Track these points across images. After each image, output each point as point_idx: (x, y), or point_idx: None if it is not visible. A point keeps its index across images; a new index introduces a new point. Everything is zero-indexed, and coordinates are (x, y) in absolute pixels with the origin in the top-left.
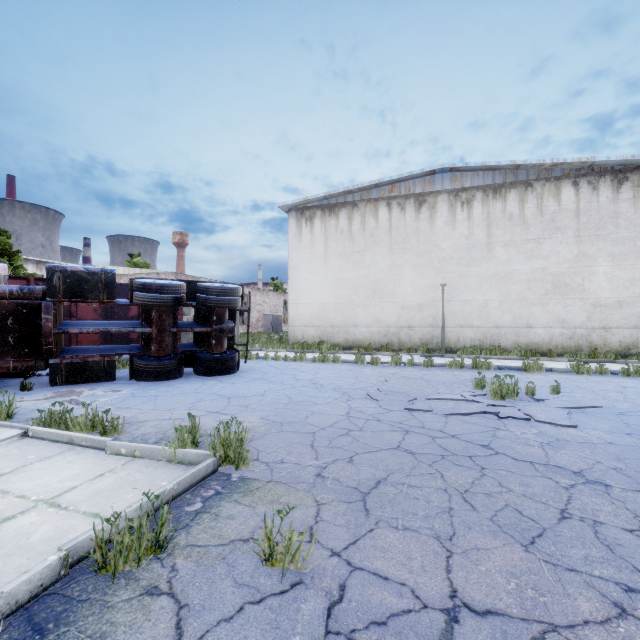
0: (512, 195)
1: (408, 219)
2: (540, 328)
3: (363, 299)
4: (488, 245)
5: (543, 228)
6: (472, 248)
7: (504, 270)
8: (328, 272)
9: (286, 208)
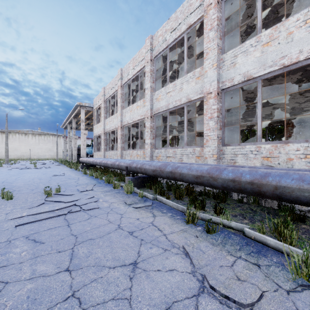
0: (43, 136)
1: (23, 137)
2: (47, 156)
3: (12, 151)
4: (39, 143)
5: (48, 141)
6: (36, 143)
7: (41, 147)
8: (3, 145)
9: None
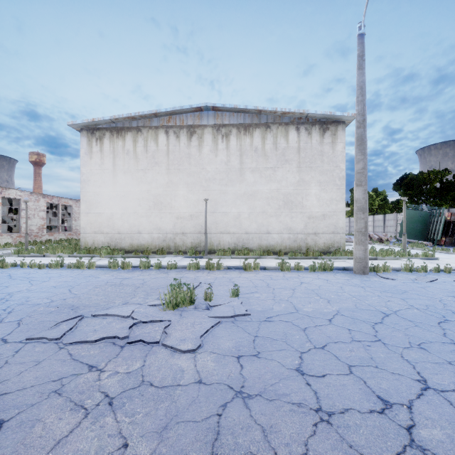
0: (257, 133)
1: (182, 145)
2: (275, 234)
3: (146, 210)
4: (241, 170)
5: (277, 159)
6: (229, 172)
7: (252, 190)
8: (116, 186)
9: (77, 127)
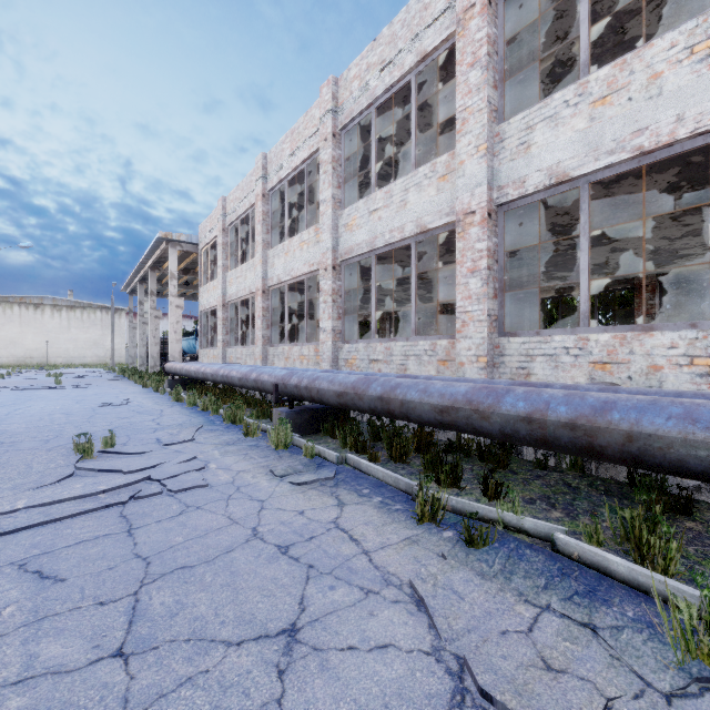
0: (79, 311)
1: (31, 313)
2: (89, 358)
3: (5, 345)
4: (69, 327)
5: (90, 324)
6: (62, 328)
7: (76, 337)
8: None
9: None
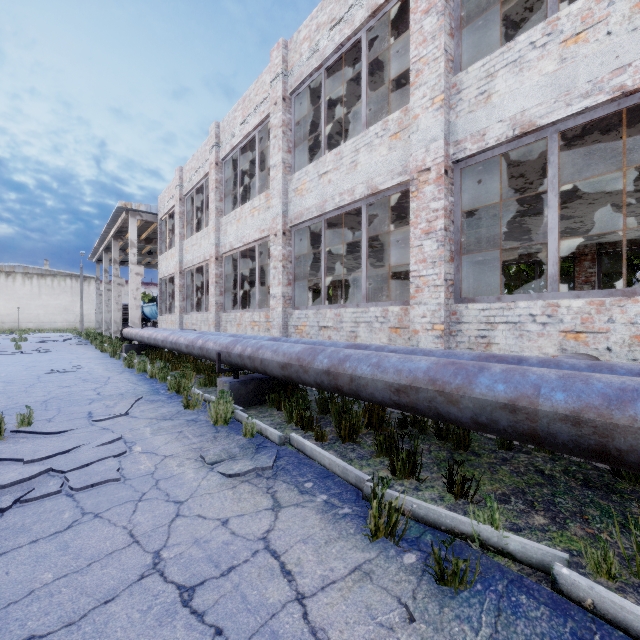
0: (49, 278)
1: (2, 280)
2: (60, 323)
3: None
4: (40, 294)
5: (61, 291)
6: (33, 295)
7: (46, 303)
8: None
9: None
